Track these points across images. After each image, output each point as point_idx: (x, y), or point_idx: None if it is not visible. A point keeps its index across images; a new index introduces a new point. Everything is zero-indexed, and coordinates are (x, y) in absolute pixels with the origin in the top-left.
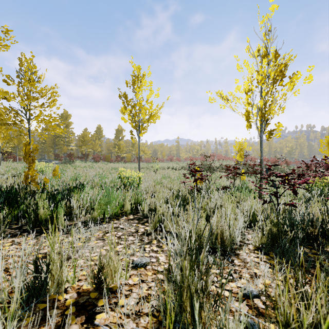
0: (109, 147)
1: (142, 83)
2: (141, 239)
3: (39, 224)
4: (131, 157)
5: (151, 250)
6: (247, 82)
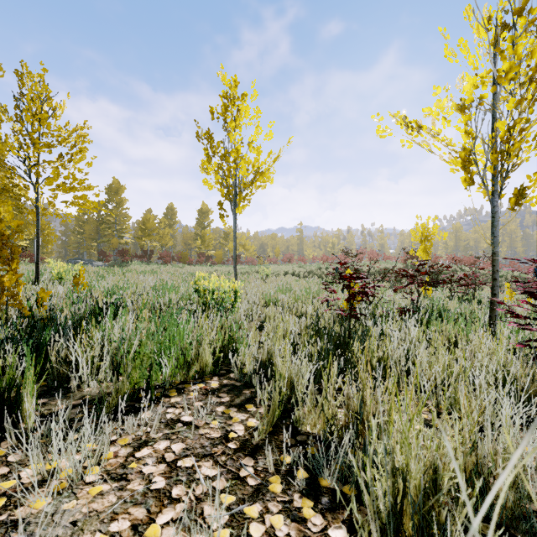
0: (187, 240)
1: (240, 111)
2: (235, 474)
3: None
4: (224, 255)
5: (267, 533)
6: (472, 80)
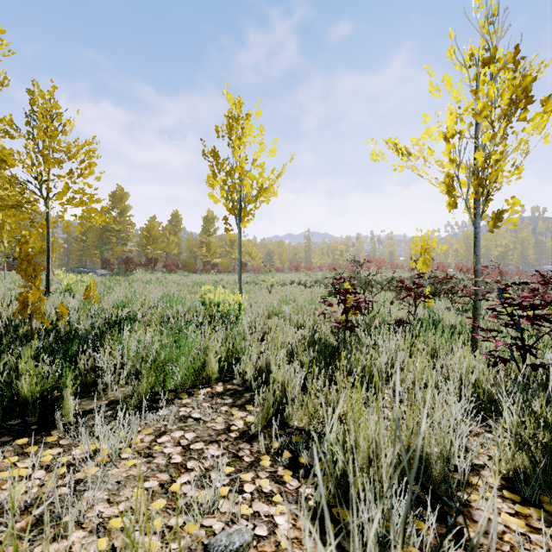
0: (193, 248)
1: (244, 130)
2: (234, 454)
3: (21, 412)
4: (230, 263)
5: (257, 490)
6: (452, 116)
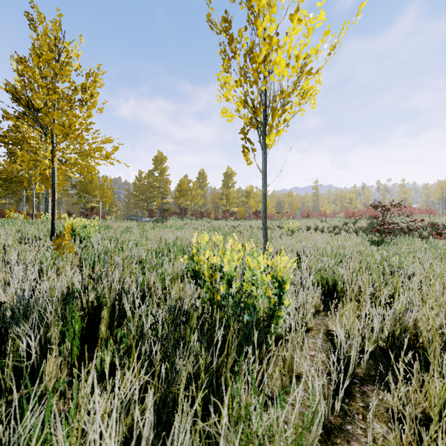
0: (215, 199)
1: None
2: None
3: None
4: (245, 212)
5: None
6: None
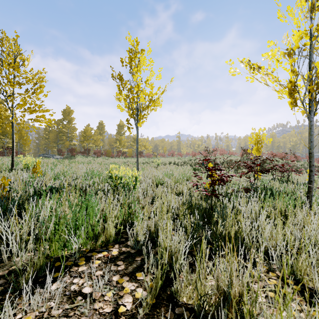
0: (111, 143)
1: (140, 61)
2: None
3: None
4: (133, 152)
5: None
6: (298, 33)
